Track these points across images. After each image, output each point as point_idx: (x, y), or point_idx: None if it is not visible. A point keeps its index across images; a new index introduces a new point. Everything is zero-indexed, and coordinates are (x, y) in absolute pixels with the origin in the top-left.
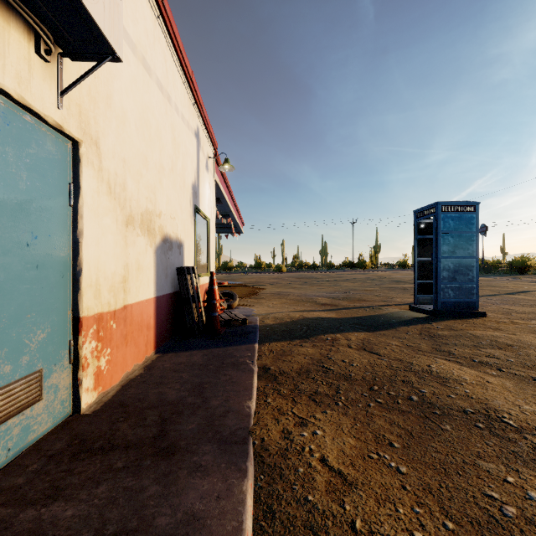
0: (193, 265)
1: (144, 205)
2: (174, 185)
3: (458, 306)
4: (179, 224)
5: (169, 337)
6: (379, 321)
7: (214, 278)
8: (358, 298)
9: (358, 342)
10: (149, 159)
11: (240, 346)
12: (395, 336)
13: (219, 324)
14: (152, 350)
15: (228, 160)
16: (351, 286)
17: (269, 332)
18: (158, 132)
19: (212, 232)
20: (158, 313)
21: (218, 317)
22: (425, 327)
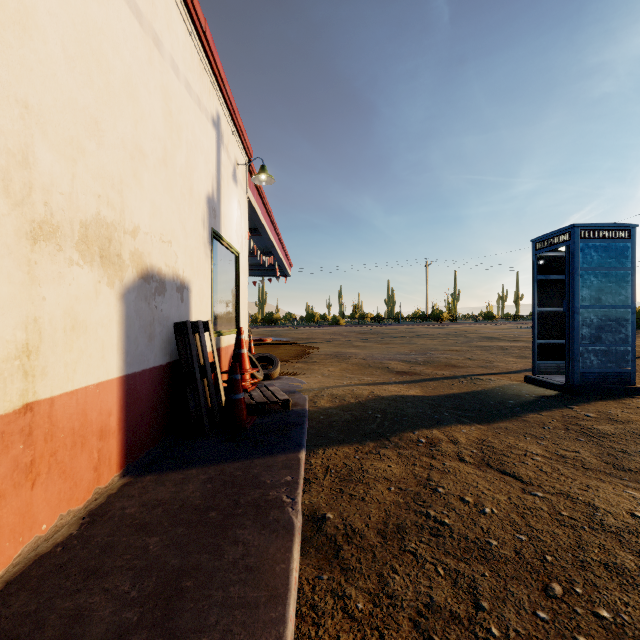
0: (210, 319)
1: (91, 208)
2: (169, 189)
3: (605, 380)
4: (180, 252)
5: (158, 438)
6: (490, 402)
7: (243, 337)
8: (444, 362)
9: (473, 447)
10: (105, 127)
11: (275, 457)
12: (527, 433)
13: (244, 412)
14: (113, 473)
15: (265, 168)
16: (430, 344)
17: (323, 424)
18: (131, 88)
19: (243, 271)
20: (131, 403)
21: (243, 401)
22: (566, 414)
